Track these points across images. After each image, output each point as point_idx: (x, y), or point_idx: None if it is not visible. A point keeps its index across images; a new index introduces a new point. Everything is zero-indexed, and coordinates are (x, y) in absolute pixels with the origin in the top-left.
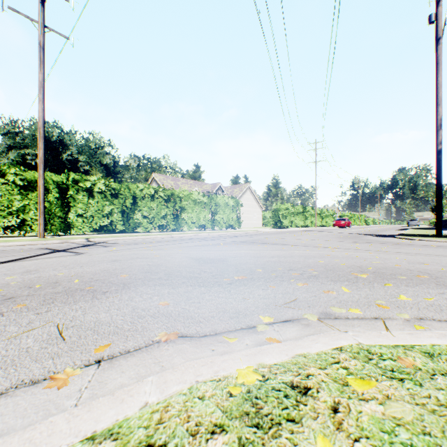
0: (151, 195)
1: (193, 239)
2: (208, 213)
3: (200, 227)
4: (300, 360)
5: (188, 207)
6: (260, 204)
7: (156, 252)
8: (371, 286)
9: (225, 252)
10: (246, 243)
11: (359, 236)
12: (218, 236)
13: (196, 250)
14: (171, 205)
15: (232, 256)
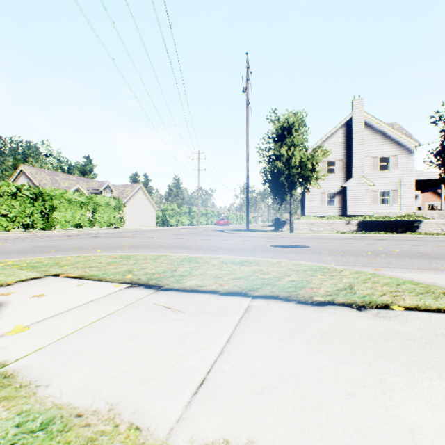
0: (12, 193)
1: (56, 236)
2: (86, 212)
3: (76, 226)
4: (29, 259)
5: (62, 206)
6: (154, 204)
7: (4, 244)
8: (118, 250)
9: (68, 242)
10: (102, 237)
11: (207, 231)
12: (88, 233)
13: (45, 242)
14: (40, 204)
15: (69, 244)
